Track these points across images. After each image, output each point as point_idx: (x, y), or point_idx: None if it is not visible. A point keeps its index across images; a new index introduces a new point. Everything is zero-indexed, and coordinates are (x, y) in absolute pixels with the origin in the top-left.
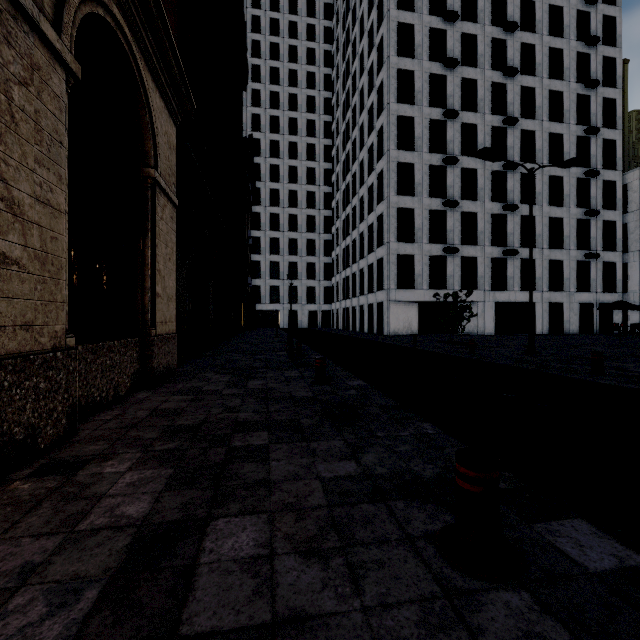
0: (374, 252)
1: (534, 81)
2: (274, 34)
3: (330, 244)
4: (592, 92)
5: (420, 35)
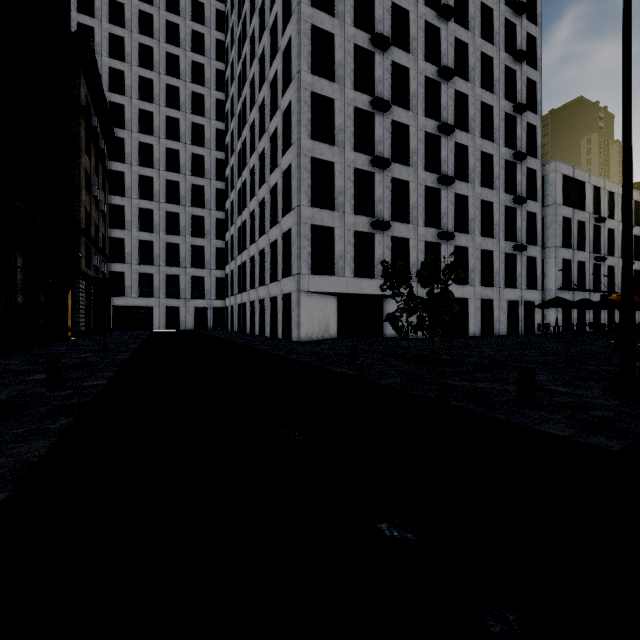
0: (278, 224)
1: (467, 36)
2: None
3: (224, 224)
4: (518, 68)
5: None
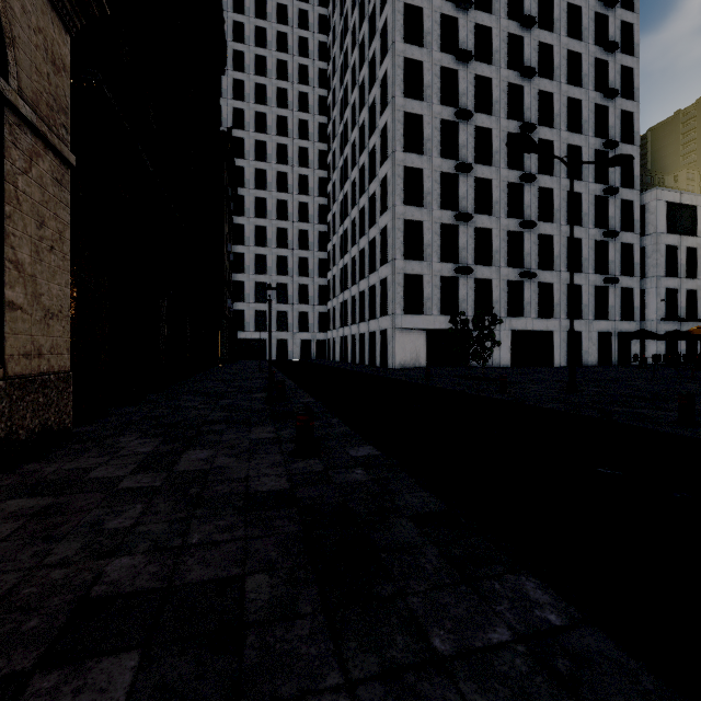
0: (377, 271)
1: (552, 86)
2: (260, 17)
3: (326, 264)
4: (610, 103)
5: (430, 21)
